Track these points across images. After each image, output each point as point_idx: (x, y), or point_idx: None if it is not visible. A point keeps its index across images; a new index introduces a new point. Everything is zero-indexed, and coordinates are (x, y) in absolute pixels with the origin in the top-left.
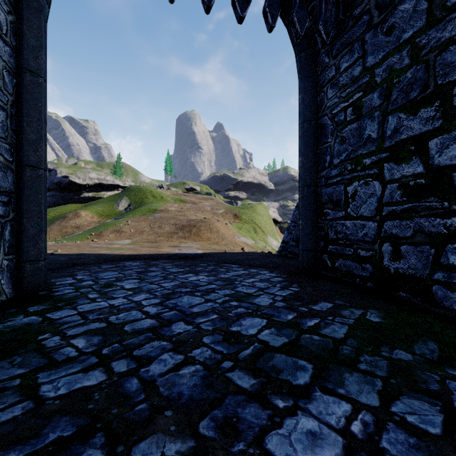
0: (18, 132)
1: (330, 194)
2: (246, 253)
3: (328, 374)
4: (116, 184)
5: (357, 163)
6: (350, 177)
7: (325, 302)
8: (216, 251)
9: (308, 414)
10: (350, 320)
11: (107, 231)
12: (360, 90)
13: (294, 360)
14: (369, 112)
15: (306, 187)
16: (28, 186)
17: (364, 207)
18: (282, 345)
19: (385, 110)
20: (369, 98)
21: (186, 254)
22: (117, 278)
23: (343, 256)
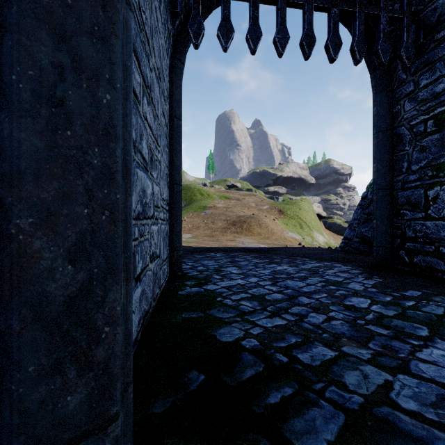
0: (170, 161)
1: (407, 196)
2: (308, 248)
3: (441, 332)
4: None
5: (439, 170)
6: (430, 182)
7: (413, 290)
8: (277, 245)
9: (437, 348)
10: (443, 304)
11: None
12: (442, 105)
13: (410, 324)
14: None
15: (381, 190)
16: (175, 198)
17: None
18: (394, 315)
19: None
20: None
21: (252, 247)
22: (218, 265)
23: (423, 253)
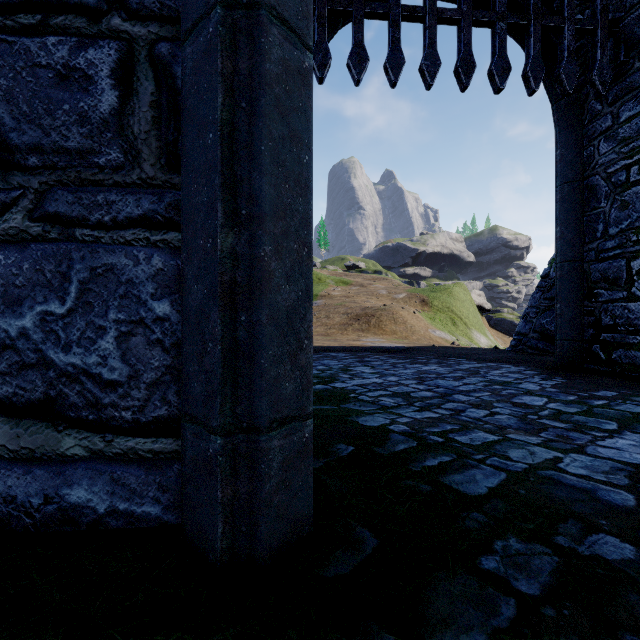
0: None
1: (603, 270)
2: (464, 348)
3: (634, 427)
4: None
5: None
6: (634, 250)
7: (607, 391)
8: (421, 345)
9: (625, 439)
10: None
11: None
12: None
13: (595, 419)
14: None
15: (566, 262)
16: None
17: None
18: (576, 412)
19: None
20: None
21: (386, 347)
22: (343, 365)
23: (624, 346)
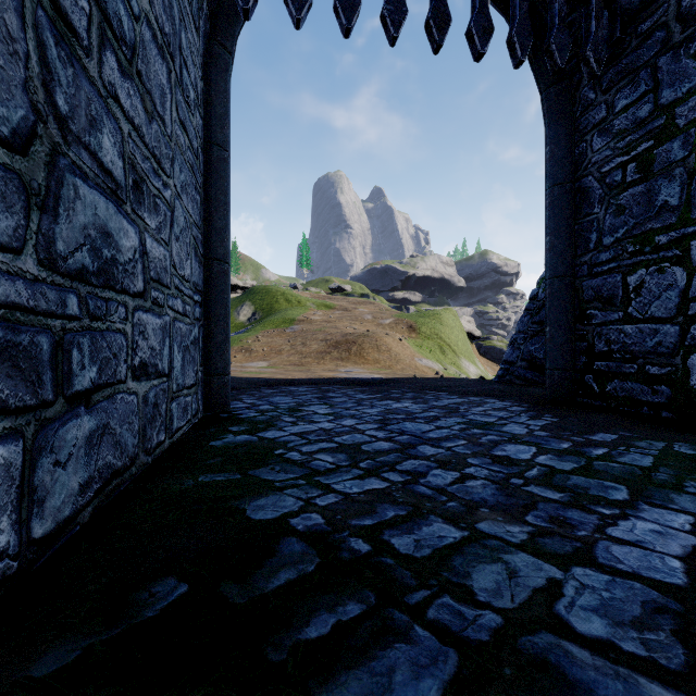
0: (206, 219)
1: (597, 287)
2: (448, 378)
3: (650, 494)
4: (234, 284)
5: (644, 242)
6: (632, 263)
7: (604, 433)
8: (401, 375)
9: (643, 519)
10: (651, 451)
11: (231, 349)
12: (649, 138)
13: (598, 482)
14: (665, 168)
15: (556, 278)
16: (216, 284)
17: (656, 305)
18: (573, 469)
19: (692, 165)
20: (665, 149)
21: (360, 378)
22: (296, 403)
23: (620, 376)
